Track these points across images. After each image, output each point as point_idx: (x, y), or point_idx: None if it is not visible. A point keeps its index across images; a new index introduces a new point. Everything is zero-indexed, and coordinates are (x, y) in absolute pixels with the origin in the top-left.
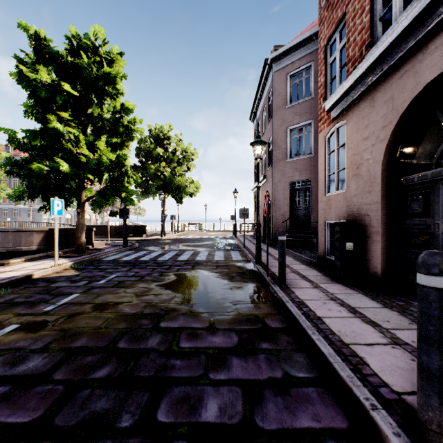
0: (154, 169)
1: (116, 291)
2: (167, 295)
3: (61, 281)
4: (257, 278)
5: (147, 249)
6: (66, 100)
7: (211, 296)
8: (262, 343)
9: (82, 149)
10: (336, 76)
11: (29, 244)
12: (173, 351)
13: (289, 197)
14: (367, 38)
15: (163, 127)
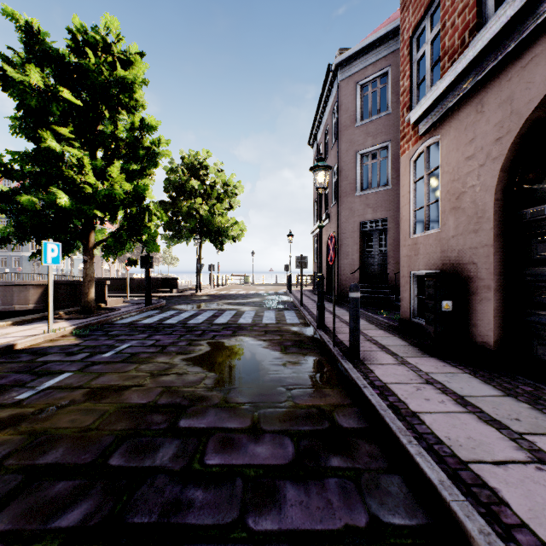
0: (188, 207)
1: (125, 369)
2: (195, 375)
3: (53, 353)
4: (320, 349)
5: (177, 308)
6: (67, 113)
7: (256, 376)
8: (332, 457)
9: (87, 177)
10: (426, 77)
11: (24, 302)
12: (193, 472)
13: (359, 241)
14: (472, 19)
15: (198, 154)
